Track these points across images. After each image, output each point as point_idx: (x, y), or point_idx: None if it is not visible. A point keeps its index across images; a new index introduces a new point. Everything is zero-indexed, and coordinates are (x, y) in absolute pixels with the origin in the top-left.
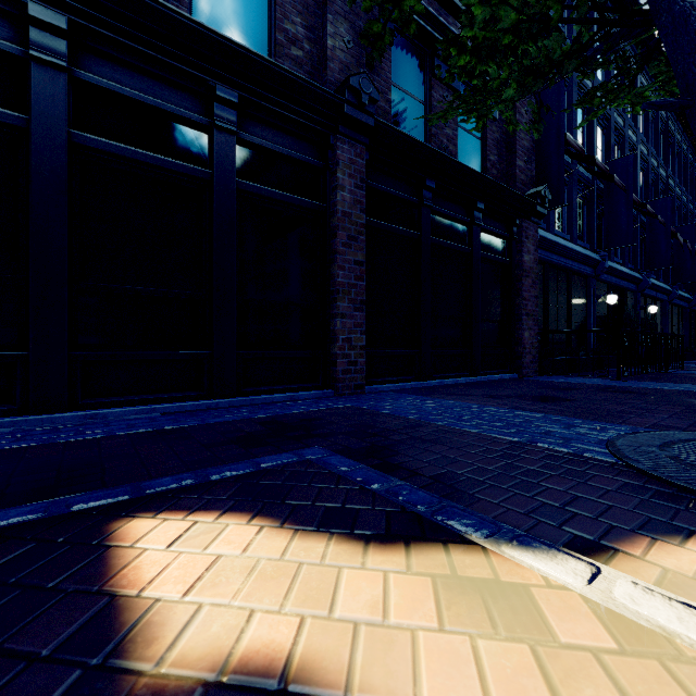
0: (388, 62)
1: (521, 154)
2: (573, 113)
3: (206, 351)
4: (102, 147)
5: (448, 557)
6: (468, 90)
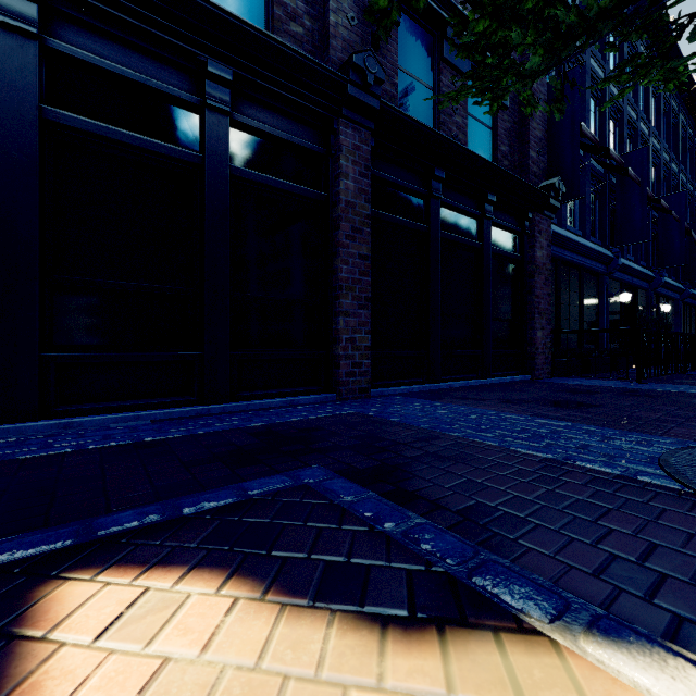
0: (395, 43)
1: (533, 145)
2: (585, 104)
3: (196, 352)
4: (79, 125)
5: (502, 655)
6: (482, 68)
